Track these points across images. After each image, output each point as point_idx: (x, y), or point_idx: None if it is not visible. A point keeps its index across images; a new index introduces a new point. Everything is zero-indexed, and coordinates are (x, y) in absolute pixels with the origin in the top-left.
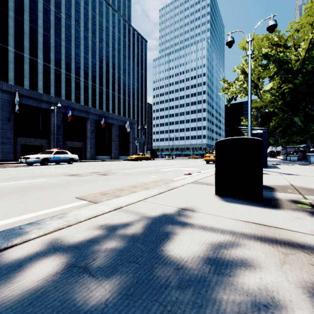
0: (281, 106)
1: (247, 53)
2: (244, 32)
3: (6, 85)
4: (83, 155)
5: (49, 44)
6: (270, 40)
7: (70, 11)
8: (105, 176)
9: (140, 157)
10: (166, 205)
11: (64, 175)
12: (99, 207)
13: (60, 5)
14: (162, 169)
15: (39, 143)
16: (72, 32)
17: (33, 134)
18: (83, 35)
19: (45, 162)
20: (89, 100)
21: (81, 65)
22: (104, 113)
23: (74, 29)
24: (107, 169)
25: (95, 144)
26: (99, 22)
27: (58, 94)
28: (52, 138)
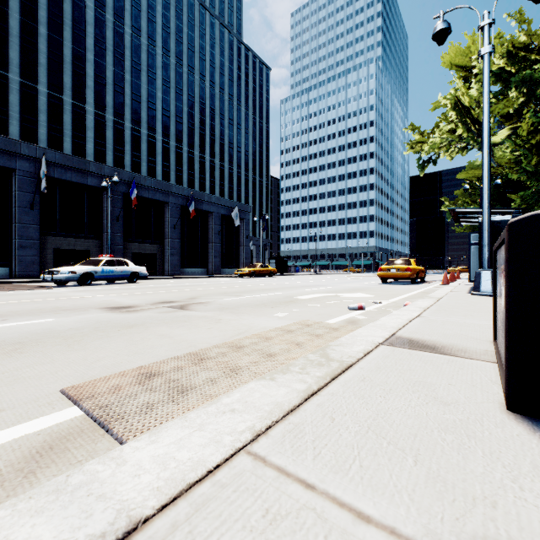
0: (537, 170)
1: (479, 51)
2: (474, 8)
3: (26, 146)
4: (158, 267)
5: (105, 80)
6: (511, 42)
7: (140, 22)
8: (181, 311)
9: (257, 270)
10: (349, 506)
11: (101, 308)
12: (19, 533)
13: (122, 12)
14: (300, 295)
15: (83, 246)
16: (143, 57)
17: (73, 230)
18: (161, 61)
19: (87, 280)
20: (170, 172)
21: (158, 112)
22: (195, 194)
23: (145, 52)
24: (193, 294)
25: (179, 249)
26: (188, 38)
27: (119, 164)
28: (105, 238)
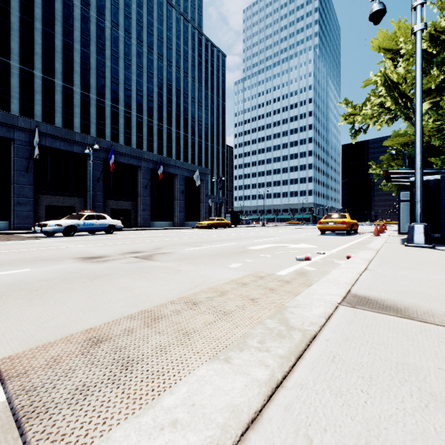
0: None
1: (412, 28)
2: None
3: (23, 119)
4: (132, 220)
5: (89, 65)
6: (434, 26)
7: (118, 17)
8: (145, 262)
9: (214, 223)
10: None
11: (75, 258)
12: None
13: (103, 10)
14: (251, 245)
15: (69, 203)
16: (121, 47)
17: (61, 190)
18: (135, 50)
19: (71, 232)
20: (143, 142)
21: (133, 92)
22: (163, 159)
23: (123, 43)
24: (159, 245)
25: (150, 205)
26: (158, 31)
27: (101, 135)
28: (88, 196)
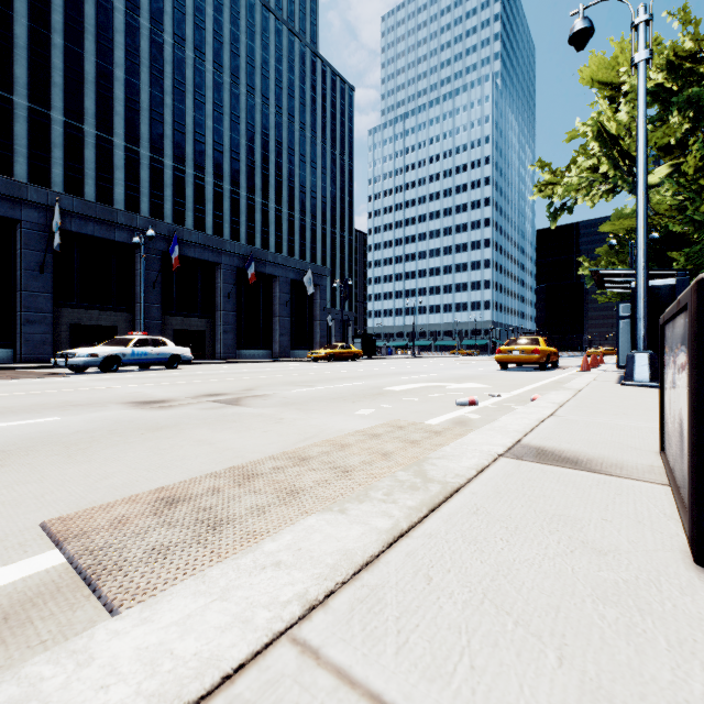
0: None
1: (633, 58)
2: (625, 0)
3: (35, 190)
4: (207, 348)
5: (139, 104)
6: (673, 49)
7: (184, 28)
8: (230, 407)
9: (336, 352)
10: None
11: (124, 403)
12: None
13: (161, 16)
14: (391, 385)
15: (108, 321)
16: (188, 75)
17: (95, 300)
18: (212, 79)
19: (112, 365)
20: (224, 225)
21: (208, 146)
22: (256, 252)
23: (192, 68)
24: (250, 384)
25: (235, 324)
26: (248, 49)
27: (158, 214)
28: (138, 310)
